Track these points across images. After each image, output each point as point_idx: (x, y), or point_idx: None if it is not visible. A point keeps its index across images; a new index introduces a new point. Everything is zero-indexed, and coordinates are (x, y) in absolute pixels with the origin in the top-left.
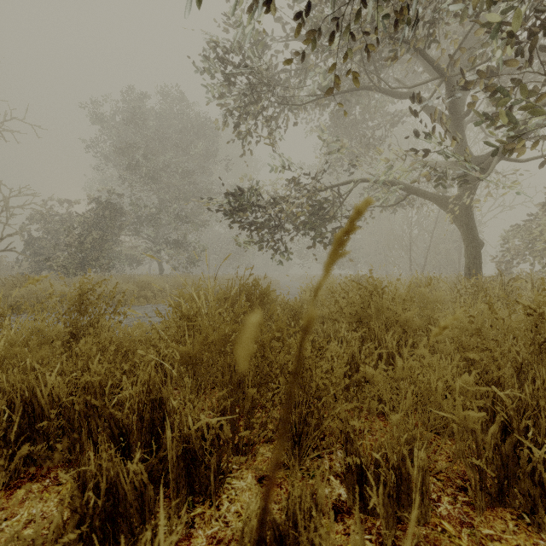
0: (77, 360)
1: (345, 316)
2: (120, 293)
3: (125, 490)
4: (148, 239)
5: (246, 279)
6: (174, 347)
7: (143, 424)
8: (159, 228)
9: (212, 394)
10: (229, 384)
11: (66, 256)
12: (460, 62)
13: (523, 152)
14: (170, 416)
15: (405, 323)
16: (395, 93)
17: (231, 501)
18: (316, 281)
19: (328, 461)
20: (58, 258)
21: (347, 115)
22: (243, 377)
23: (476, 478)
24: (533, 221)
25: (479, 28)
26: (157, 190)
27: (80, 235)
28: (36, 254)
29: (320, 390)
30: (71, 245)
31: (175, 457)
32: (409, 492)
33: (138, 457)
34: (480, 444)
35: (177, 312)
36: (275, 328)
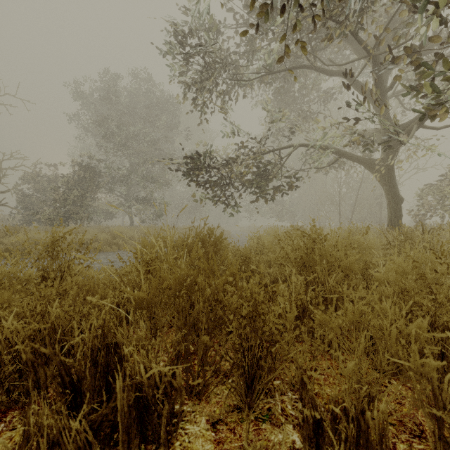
0: (37, 304)
1: (290, 261)
2: (96, 241)
3: (68, 449)
4: (120, 196)
5: (202, 228)
6: (128, 292)
7: (97, 369)
8: (130, 187)
9: (168, 336)
10: (183, 327)
11: (51, 210)
12: (383, 45)
13: (444, 117)
14: (124, 361)
15: (347, 268)
16: (328, 71)
17: (184, 449)
18: (260, 232)
19: (280, 403)
20: (45, 212)
21: (287, 92)
22: (197, 320)
23: (435, 428)
24: (444, 180)
25: (404, 10)
26: (128, 155)
27: (63, 193)
28: (27, 209)
29: (273, 335)
30: (55, 201)
31: (126, 406)
32: (368, 445)
33: (87, 408)
34: (437, 391)
35: (137, 257)
36: (228, 273)
